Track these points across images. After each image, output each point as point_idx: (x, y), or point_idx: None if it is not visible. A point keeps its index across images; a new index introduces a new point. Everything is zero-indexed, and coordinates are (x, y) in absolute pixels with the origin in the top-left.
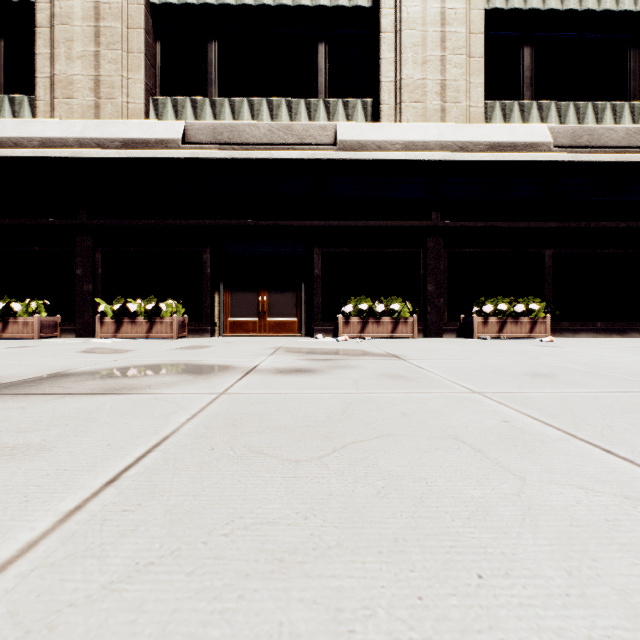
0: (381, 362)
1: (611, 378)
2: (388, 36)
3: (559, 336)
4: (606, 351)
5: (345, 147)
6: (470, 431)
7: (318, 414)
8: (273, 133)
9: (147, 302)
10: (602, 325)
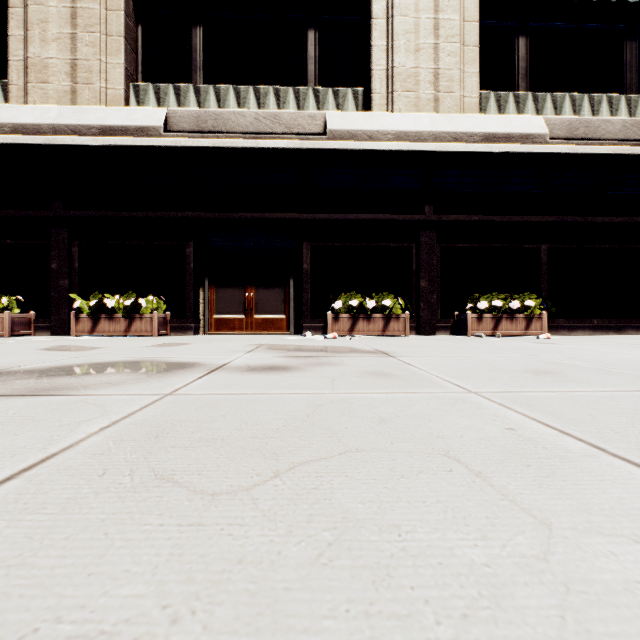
0: (367, 359)
1: (623, 375)
2: (380, 22)
3: (555, 334)
4: (607, 348)
5: (335, 137)
6: (466, 443)
7: (274, 420)
8: (260, 122)
9: (126, 298)
10: (598, 322)
